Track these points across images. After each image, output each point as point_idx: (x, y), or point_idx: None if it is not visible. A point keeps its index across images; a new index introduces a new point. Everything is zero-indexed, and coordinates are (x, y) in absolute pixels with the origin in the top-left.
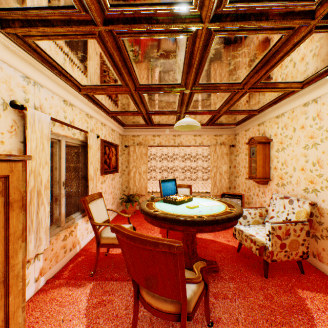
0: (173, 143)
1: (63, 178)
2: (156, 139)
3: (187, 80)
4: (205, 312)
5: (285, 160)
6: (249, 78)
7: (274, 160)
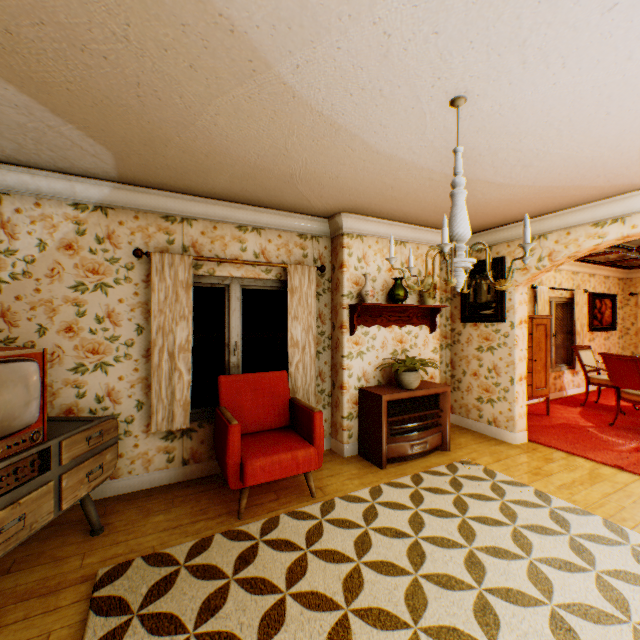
0: None
1: (552, 330)
2: None
3: None
4: None
5: None
6: None
7: None
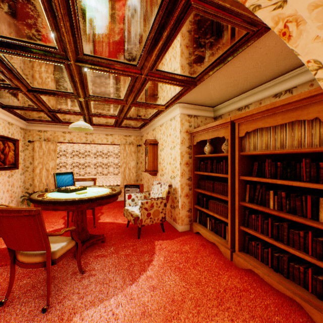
0: (86, 140)
1: None
2: (67, 136)
3: (78, 91)
4: (78, 263)
5: (164, 157)
6: (128, 98)
7: (159, 157)
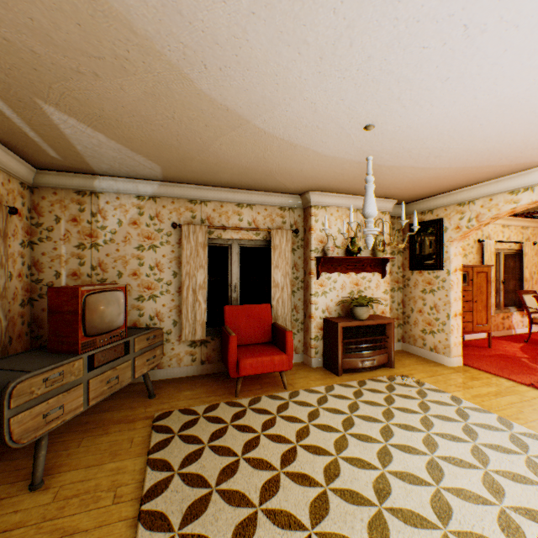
0: None
1: (500, 277)
2: None
3: None
4: None
5: None
6: None
7: None
